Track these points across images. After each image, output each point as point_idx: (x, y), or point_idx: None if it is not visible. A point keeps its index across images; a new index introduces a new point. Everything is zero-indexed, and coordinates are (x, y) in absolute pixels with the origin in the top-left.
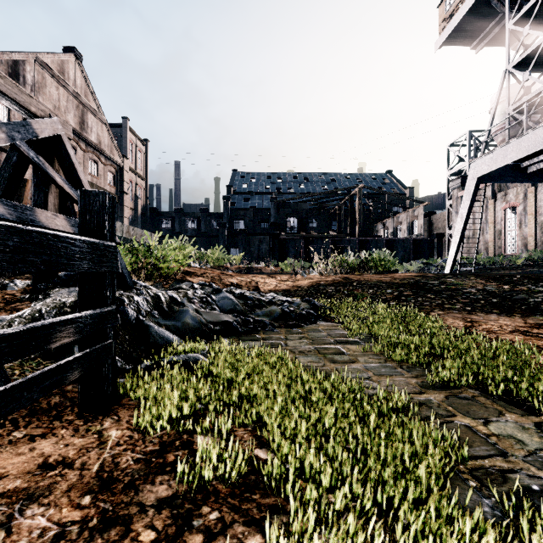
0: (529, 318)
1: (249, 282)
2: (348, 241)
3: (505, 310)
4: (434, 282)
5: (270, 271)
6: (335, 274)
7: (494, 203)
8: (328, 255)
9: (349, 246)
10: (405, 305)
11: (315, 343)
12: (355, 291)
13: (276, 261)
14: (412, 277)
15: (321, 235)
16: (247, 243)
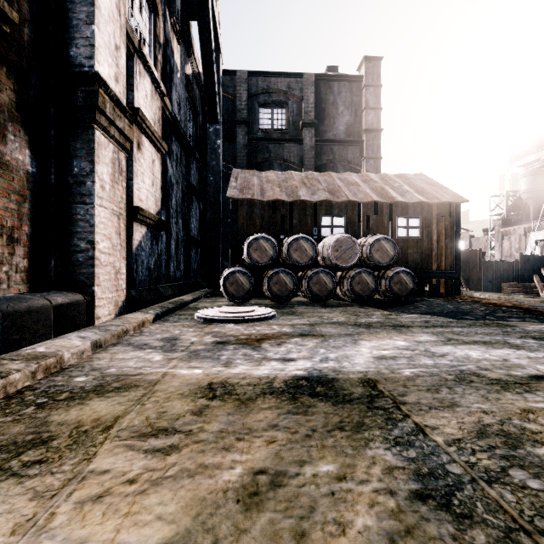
0: None
1: None
2: None
3: None
4: None
5: None
6: None
7: (525, 238)
8: None
9: None
10: None
11: None
12: None
13: None
14: None
15: None
16: None
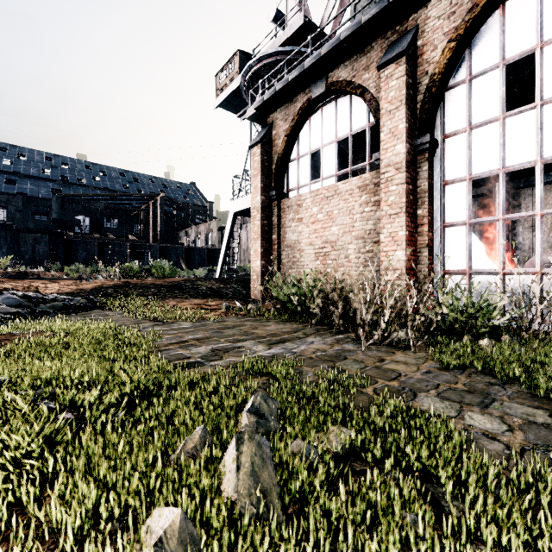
0: (211, 299)
1: (28, 287)
2: (149, 247)
3: (206, 297)
4: (189, 283)
5: (51, 276)
6: (120, 279)
7: None
8: (127, 260)
9: (150, 252)
10: (156, 297)
11: (86, 317)
12: (129, 291)
13: (60, 265)
14: (178, 281)
15: (120, 239)
16: (14, 242)
